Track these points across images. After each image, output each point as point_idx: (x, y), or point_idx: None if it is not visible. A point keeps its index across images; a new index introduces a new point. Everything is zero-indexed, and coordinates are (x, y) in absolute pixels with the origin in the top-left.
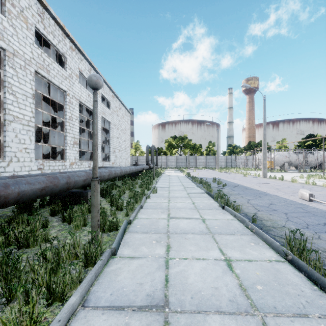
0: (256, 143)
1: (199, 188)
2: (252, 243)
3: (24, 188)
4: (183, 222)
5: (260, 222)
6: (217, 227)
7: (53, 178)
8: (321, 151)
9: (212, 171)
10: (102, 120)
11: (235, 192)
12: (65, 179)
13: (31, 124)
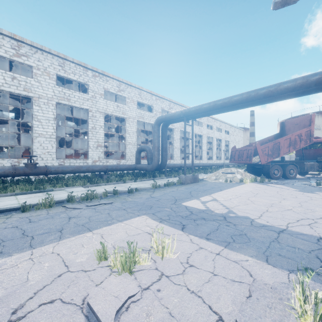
0: None
1: None
2: None
3: (214, 164)
4: None
5: None
6: None
7: (216, 163)
8: None
9: None
10: (224, 140)
11: None
12: (218, 164)
13: (206, 150)
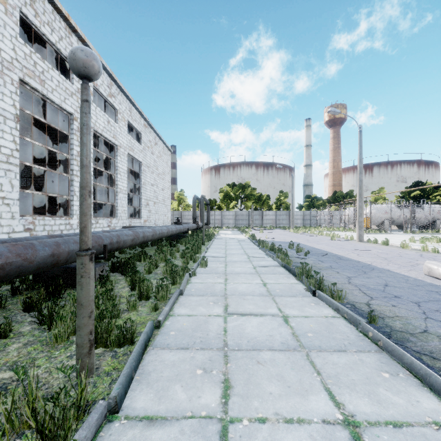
0: (345, 193)
1: (271, 258)
2: (385, 374)
3: None
4: (250, 324)
5: (382, 323)
6: (312, 335)
7: (23, 247)
8: (432, 204)
9: (285, 232)
10: (129, 159)
11: (324, 264)
12: (49, 248)
13: (13, 160)
